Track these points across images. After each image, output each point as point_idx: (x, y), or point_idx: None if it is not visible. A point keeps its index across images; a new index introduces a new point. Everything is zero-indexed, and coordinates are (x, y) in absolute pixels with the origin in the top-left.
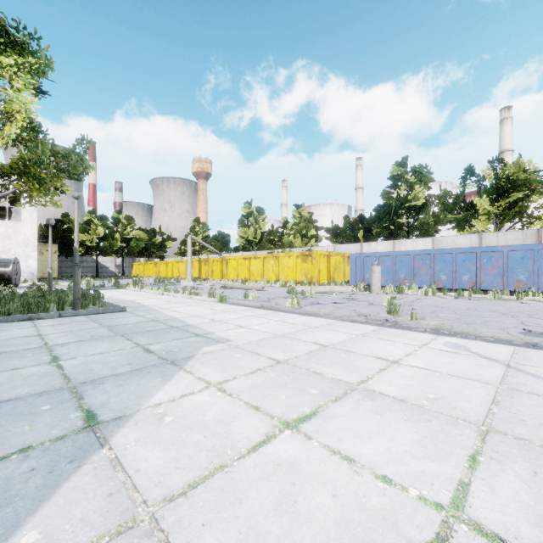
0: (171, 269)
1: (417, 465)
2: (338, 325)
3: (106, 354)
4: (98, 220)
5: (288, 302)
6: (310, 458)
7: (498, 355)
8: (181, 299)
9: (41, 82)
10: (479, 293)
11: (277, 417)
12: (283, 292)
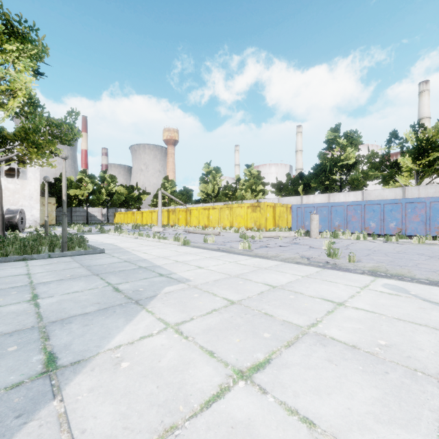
0: (146, 217)
1: (384, 432)
2: (285, 266)
3: (80, 292)
4: (88, 178)
5: (241, 245)
6: (266, 419)
7: (437, 297)
8: (152, 243)
9: (39, 66)
10: (405, 238)
11: (231, 365)
12: (236, 236)
